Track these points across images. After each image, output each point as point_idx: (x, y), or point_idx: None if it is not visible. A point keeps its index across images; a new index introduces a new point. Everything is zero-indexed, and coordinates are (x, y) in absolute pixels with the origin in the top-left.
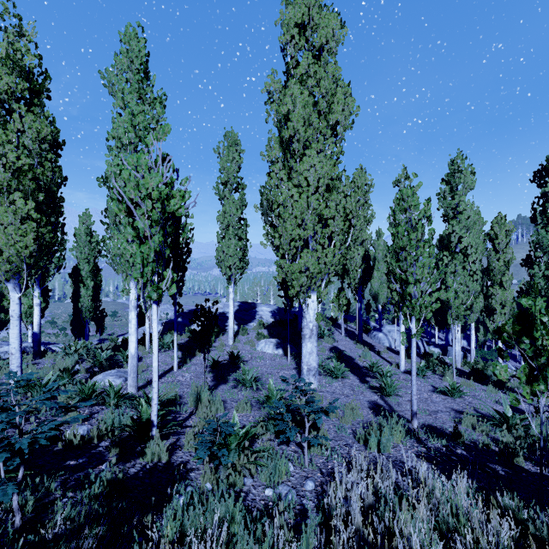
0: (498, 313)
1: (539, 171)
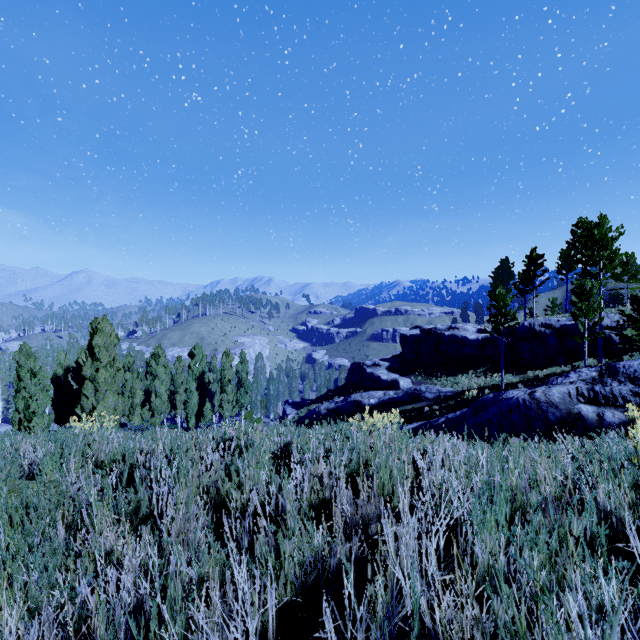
0: (179, 407)
1: (190, 352)
